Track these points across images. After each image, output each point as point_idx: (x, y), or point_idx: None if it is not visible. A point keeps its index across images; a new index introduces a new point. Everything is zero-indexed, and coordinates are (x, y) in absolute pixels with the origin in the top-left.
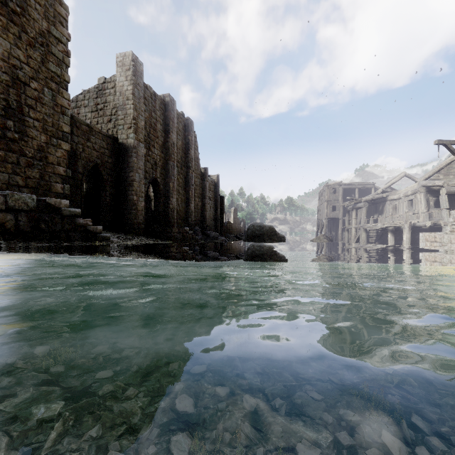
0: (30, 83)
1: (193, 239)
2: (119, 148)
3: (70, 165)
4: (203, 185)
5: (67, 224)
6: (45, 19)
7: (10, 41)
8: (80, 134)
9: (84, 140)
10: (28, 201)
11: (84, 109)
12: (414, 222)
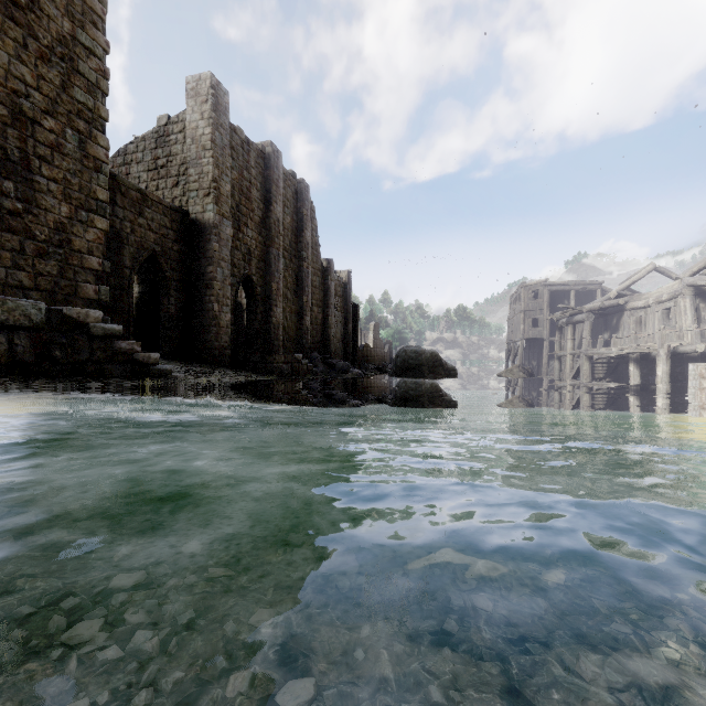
0: (43, 120)
1: (308, 373)
2: (190, 227)
3: (111, 254)
4: (326, 287)
5: (99, 350)
6: (68, 17)
7: (8, 51)
8: (128, 205)
9: (133, 214)
10: (30, 312)
11: (137, 167)
12: (676, 346)
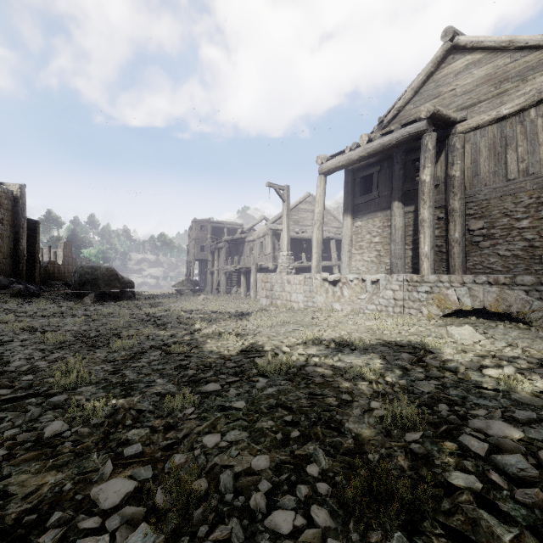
0: None
1: None
2: None
3: None
4: None
5: None
6: None
7: None
8: None
9: None
10: None
11: None
12: (261, 264)
